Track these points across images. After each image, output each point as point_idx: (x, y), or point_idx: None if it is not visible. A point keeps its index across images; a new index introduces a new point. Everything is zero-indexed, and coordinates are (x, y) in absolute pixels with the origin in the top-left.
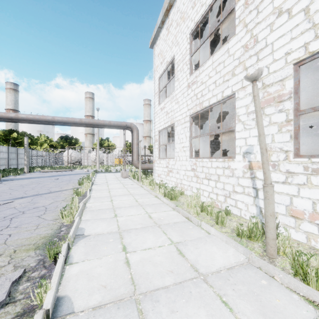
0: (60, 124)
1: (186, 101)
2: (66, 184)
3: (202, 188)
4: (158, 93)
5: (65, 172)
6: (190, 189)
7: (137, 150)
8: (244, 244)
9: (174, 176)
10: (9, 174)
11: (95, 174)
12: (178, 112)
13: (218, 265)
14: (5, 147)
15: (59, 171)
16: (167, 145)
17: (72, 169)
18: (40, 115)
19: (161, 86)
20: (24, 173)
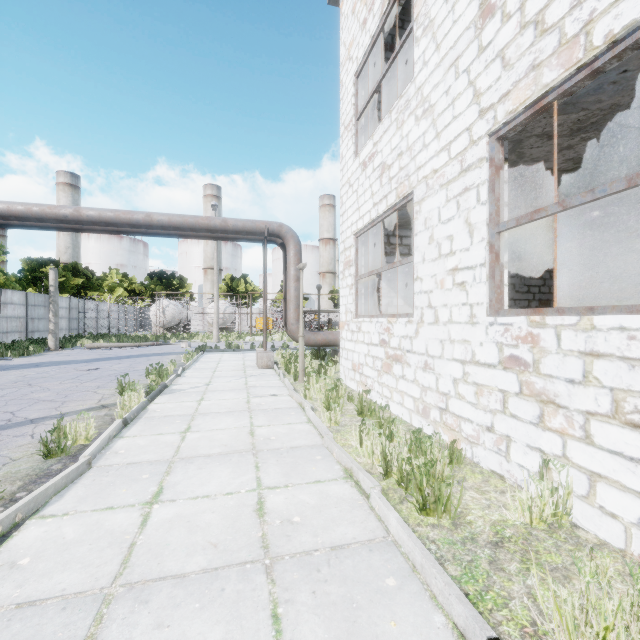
0: (101, 229)
1: (469, 83)
2: (92, 390)
3: (586, 462)
4: (354, 122)
5: (139, 348)
6: (496, 446)
7: (297, 294)
8: None
9: (410, 378)
10: (4, 353)
11: (195, 357)
12: (428, 145)
13: None
14: (20, 293)
15: (126, 347)
16: (380, 278)
17: (155, 342)
18: (43, 205)
19: (362, 101)
20: (49, 350)
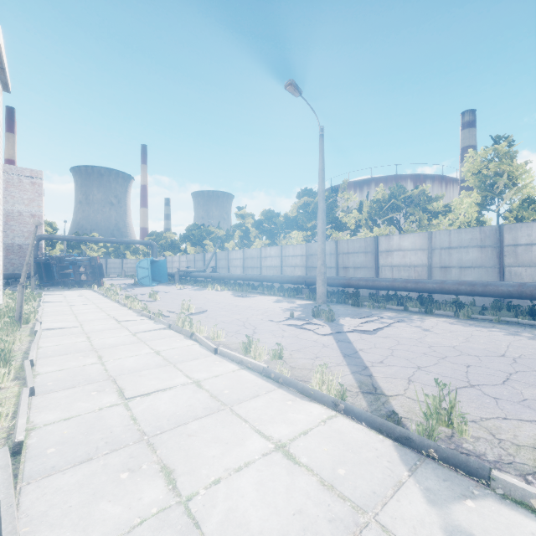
0: None
1: None
2: None
3: None
4: None
5: None
6: None
7: None
8: (23, 330)
9: None
10: None
11: None
12: None
13: (65, 323)
14: None
15: None
16: None
17: None
18: None
19: None
20: None
